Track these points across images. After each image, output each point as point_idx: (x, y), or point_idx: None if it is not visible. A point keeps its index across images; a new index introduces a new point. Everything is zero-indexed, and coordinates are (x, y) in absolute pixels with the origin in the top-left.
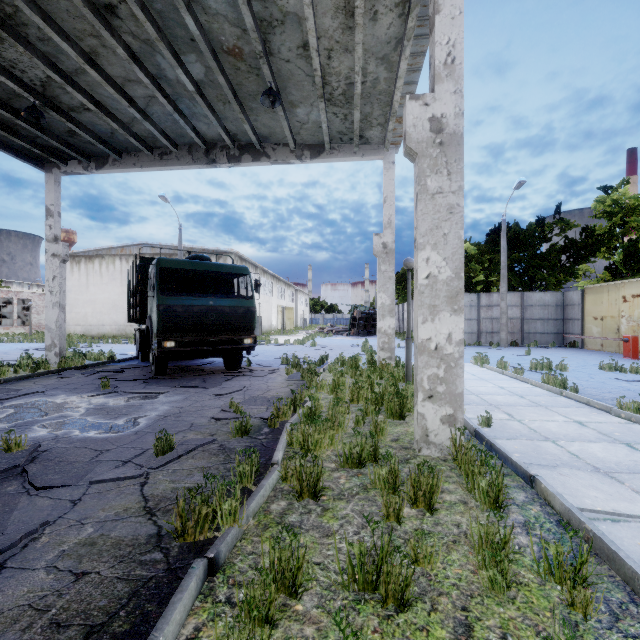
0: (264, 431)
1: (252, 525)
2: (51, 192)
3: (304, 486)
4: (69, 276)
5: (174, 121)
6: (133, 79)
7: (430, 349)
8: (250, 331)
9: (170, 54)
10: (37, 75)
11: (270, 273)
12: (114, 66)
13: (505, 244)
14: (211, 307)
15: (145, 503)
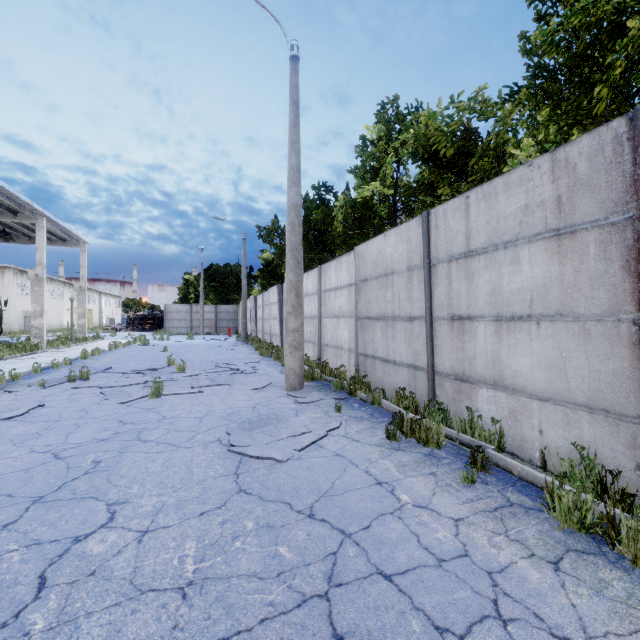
0: None
1: None
2: None
3: None
4: None
5: None
6: None
7: (35, 326)
8: None
9: None
10: None
11: (60, 280)
12: None
13: (202, 278)
14: None
15: None
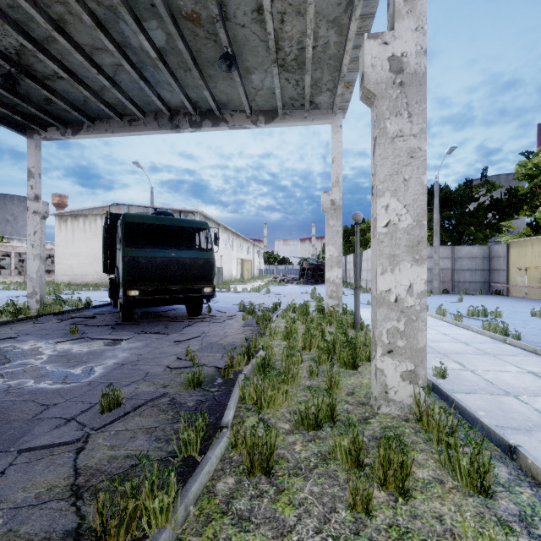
0: (217, 382)
1: (192, 516)
2: (32, 156)
3: (255, 460)
4: (57, 233)
5: (140, 89)
6: (100, 47)
7: (389, 301)
8: (209, 281)
9: (132, 19)
10: (11, 43)
11: (231, 230)
12: (82, 34)
13: (438, 203)
14: (173, 258)
15: (74, 479)
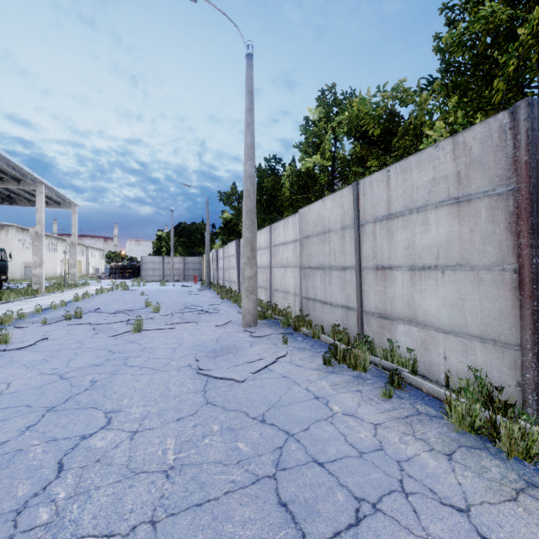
0: None
1: None
2: None
3: None
4: None
5: None
6: None
7: (35, 275)
8: (5, 273)
9: None
10: None
11: (54, 236)
12: None
13: (173, 235)
14: None
15: None
